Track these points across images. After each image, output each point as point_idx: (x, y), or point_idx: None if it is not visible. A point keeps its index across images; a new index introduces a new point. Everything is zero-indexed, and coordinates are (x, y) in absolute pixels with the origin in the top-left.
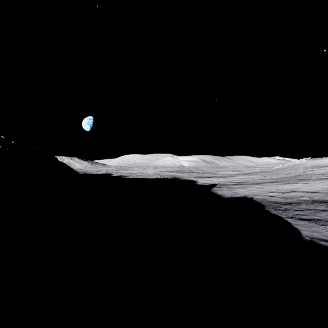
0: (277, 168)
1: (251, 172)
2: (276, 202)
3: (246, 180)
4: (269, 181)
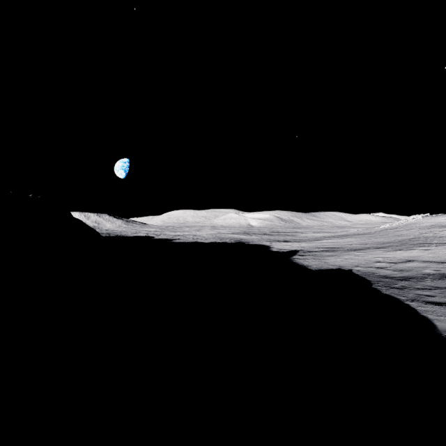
0: (382, 228)
1: (346, 234)
2: (387, 276)
3: (339, 244)
4: (373, 247)
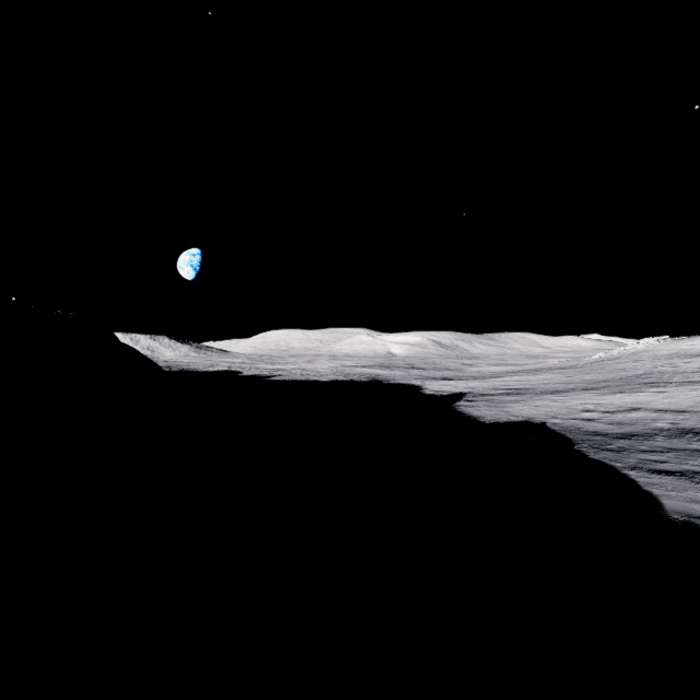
0: (596, 359)
1: (540, 367)
2: (598, 432)
3: (529, 384)
4: (581, 387)
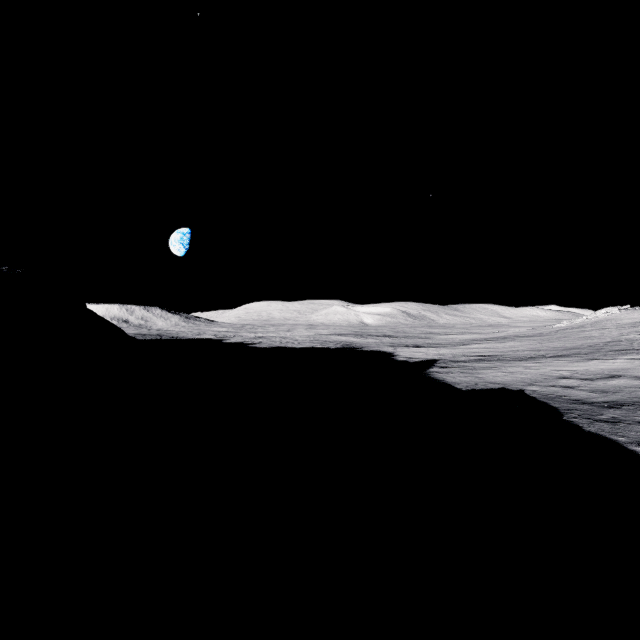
0: (559, 327)
1: (506, 335)
2: (583, 401)
3: (498, 351)
4: (551, 354)
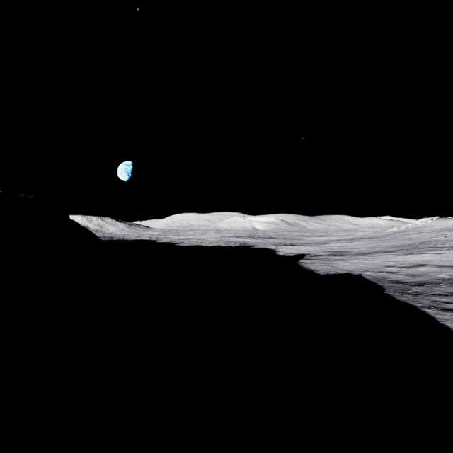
0: (391, 232)
1: (354, 237)
2: (399, 281)
3: (347, 248)
4: (383, 250)
